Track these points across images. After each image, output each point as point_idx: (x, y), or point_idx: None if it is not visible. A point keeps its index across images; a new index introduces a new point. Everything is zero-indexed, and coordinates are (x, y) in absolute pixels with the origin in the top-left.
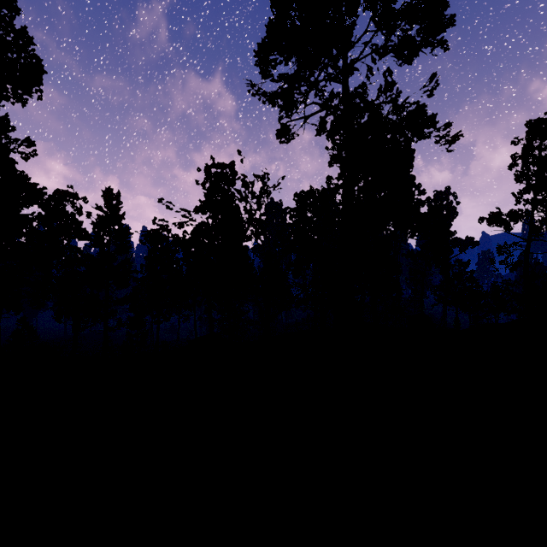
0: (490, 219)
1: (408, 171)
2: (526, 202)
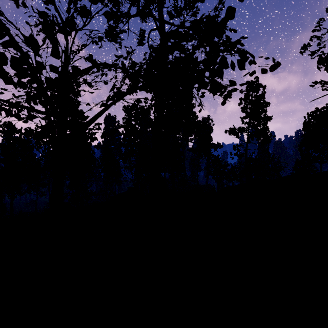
0: (230, 131)
1: (191, 99)
2: (245, 123)
